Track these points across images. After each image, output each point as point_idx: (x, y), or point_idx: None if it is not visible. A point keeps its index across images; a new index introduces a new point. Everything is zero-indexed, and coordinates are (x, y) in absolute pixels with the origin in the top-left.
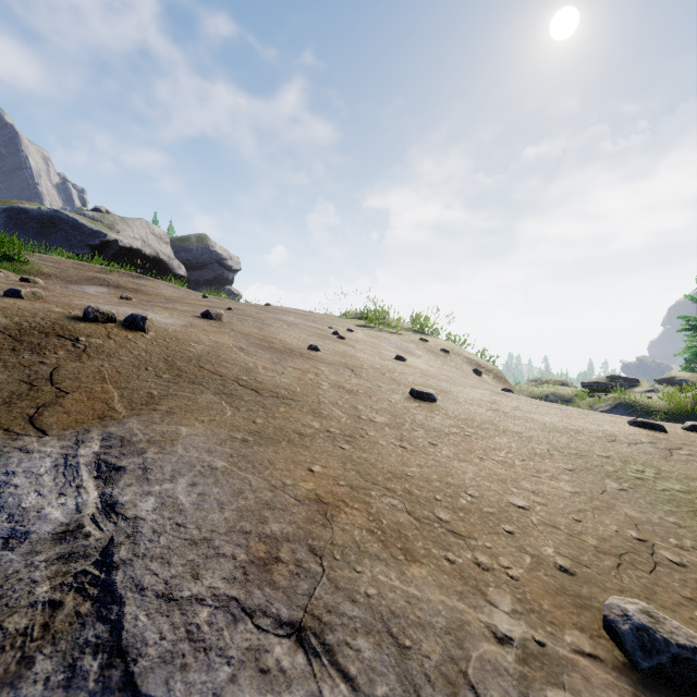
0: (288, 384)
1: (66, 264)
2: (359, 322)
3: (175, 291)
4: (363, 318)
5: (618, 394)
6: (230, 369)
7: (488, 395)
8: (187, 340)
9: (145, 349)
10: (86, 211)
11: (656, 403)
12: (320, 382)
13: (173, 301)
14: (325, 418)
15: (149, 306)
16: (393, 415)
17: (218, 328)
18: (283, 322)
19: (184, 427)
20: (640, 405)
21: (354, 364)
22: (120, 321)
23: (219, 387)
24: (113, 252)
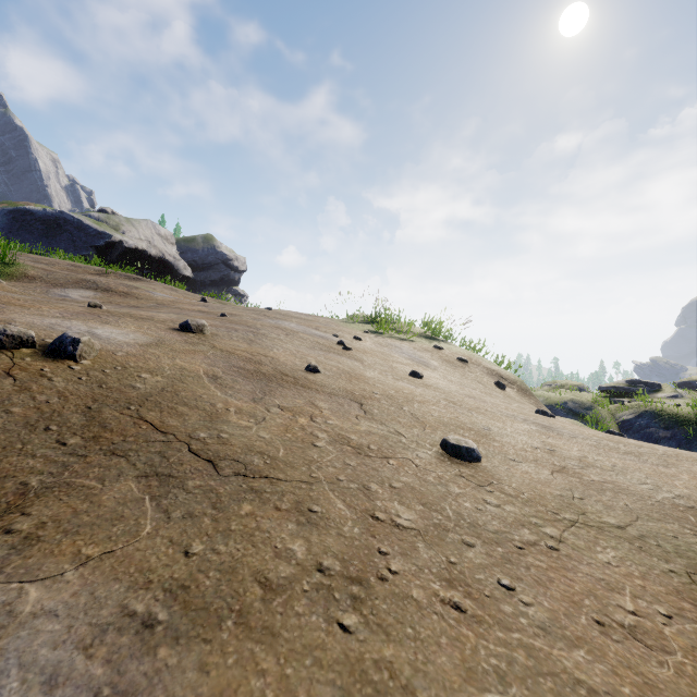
0: (266, 443)
1: (61, 265)
2: (367, 328)
3: (172, 293)
4: (371, 323)
5: (642, 402)
6: (185, 418)
7: (537, 436)
8: (139, 368)
9: (61, 389)
10: (92, 212)
11: (685, 412)
12: (316, 434)
13: (164, 305)
14: (316, 527)
15: (117, 316)
16: (426, 503)
17: (194, 345)
18: (282, 331)
19: (38, 585)
20: (668, 414)
21: (362, 391)
22: (44, 345)
23: (154, 458)
24: (119, 253)
